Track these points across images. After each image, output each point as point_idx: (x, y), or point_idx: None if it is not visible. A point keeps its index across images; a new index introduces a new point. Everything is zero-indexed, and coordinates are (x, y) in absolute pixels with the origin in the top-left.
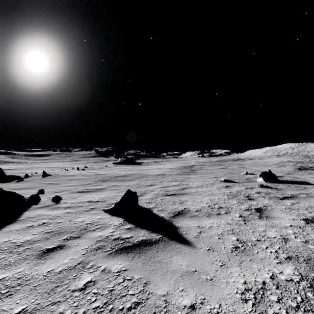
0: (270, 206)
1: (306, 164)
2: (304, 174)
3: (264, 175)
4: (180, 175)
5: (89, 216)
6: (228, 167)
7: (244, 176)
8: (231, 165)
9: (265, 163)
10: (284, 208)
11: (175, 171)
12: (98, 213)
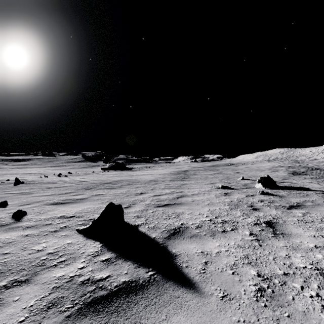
0: (281, 219)
1: (297, 169)
2: (299, 179)
3: (263, 181)
4: (174, 182)
5: (55, 240)
6: (223, 172)
7: (241, 182)
8: (225, 170)
9: (258, 168)
10: (297, 220)
11: (168, 177)
12: (69, 234)
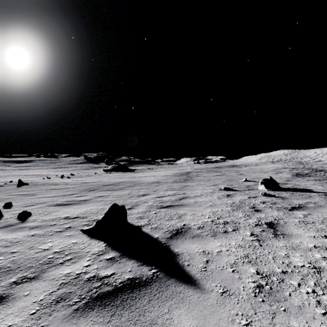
0: (282, 220)
1: (301, 170)
2: (303, 181)
3: (265, 183)
4: (176, 183)
5: (60, 239)
6: (226, 174)
7: (244, 184)
8: (228, 172)
9: (262, 170)
10: (298, 221)
11: (170, 178)
12: (74, 234)
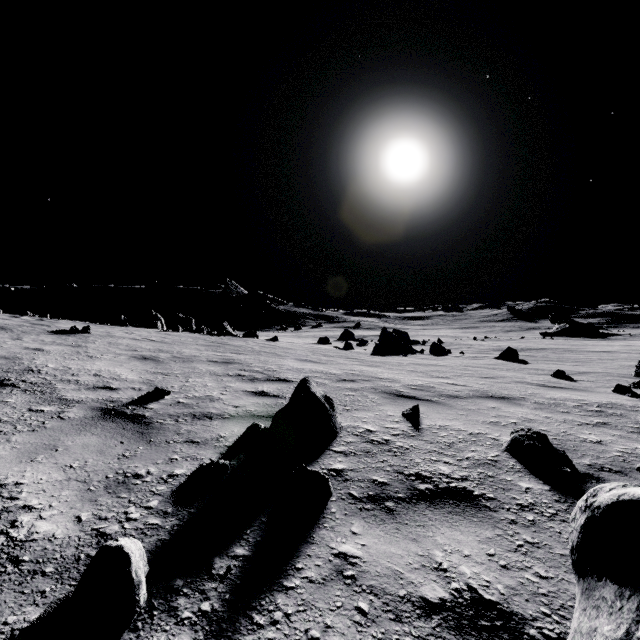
0: None
1: None
2: None
3: None
4: (638, 354)
5: (483, 358)
6: None
7: None
8: None
9: None
10: None
11: None
12: (489, 358)
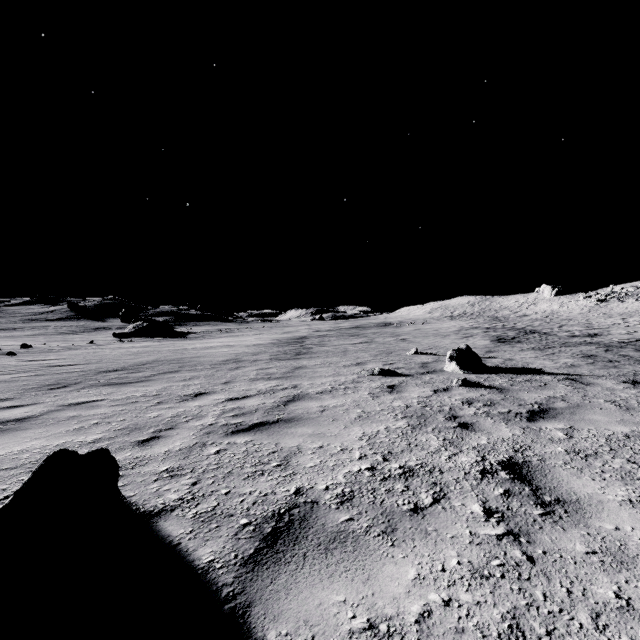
0: (530, 450)
1: (503, 332)
2: (515, 351)
3: (458, 358)
4: (278, 362)
5: None
6: (376, 340)
7: (415, 360)
8: (380, 336)
9: (438, 331)
10: (564, 452)
11: (266, 351)
12: None
